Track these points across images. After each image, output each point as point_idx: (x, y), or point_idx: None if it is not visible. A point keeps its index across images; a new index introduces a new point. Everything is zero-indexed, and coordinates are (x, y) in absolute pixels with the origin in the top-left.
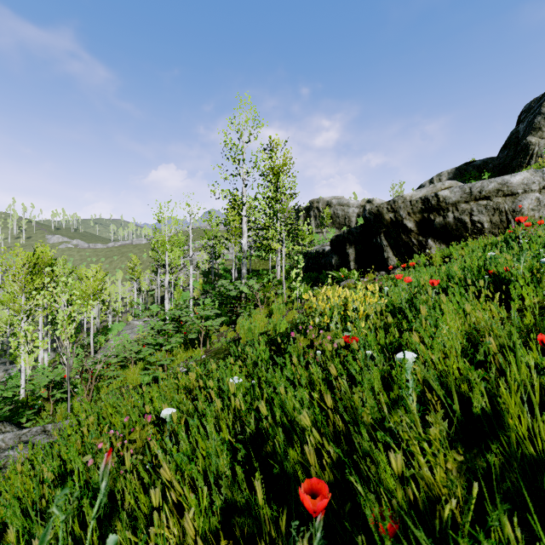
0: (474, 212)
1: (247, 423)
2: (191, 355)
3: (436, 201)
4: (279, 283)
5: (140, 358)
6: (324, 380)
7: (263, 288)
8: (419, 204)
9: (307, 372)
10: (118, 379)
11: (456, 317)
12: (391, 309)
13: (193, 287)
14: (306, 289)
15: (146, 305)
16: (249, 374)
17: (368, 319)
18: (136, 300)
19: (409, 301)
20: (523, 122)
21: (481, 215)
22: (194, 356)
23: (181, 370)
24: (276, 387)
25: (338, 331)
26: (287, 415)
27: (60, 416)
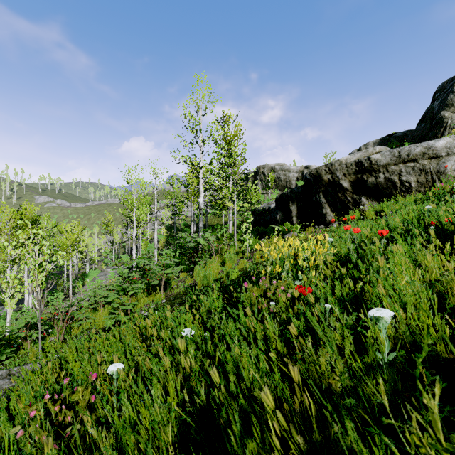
0: (403, 173)
1: (197, 389)
2: (153, 299)
3: (369, 163)
4: (231, 235)
5: (108, 301)
6: (279, 334)
7: (217, 240)
8: (353, 166)
9: (262, 325)
10: (88, 321)
11: (409, 266)
12: (339, 259)
13: (158, 239)
14: (254, 241)
15: (119, 255)
16: (202, 321)
17: (318, 269)
18: (106, 250)
19: (354, 251)
20: (437, 99)
21: (409, 175)
22: (155, 300)
23: (143, 313)
24: (229, 342)
25: (289, 280)
26: (241, 373)
27: (32, 356)
